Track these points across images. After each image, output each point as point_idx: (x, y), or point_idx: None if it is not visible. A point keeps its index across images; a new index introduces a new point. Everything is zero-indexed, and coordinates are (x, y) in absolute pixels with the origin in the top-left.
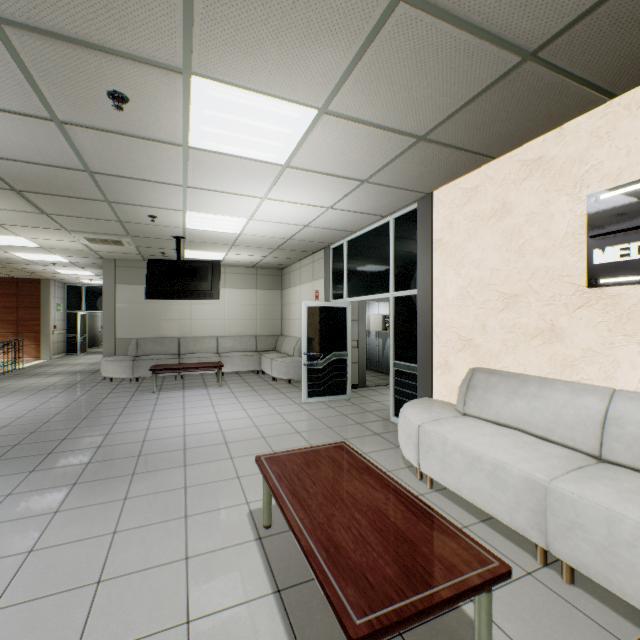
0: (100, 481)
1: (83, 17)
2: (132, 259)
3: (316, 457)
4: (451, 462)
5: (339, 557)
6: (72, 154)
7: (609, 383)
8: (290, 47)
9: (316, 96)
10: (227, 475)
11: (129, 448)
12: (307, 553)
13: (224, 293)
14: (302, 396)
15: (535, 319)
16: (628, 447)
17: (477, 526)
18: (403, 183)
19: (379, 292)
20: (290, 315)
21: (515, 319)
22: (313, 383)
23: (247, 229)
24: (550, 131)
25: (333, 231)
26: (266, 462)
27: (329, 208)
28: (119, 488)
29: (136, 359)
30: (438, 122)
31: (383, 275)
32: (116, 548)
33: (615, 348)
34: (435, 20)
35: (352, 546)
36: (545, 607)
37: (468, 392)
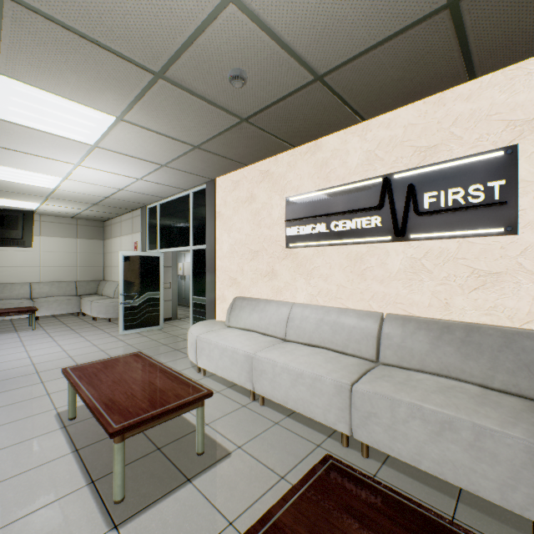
0: None
1: None
2: None
3: (114, 362)
4: (213, 355)
5: (114, 406)
6: None
7: (294, 300)
8: (87, 80)
9: (113, 110)
10: (37, 394)
11: None
12: (92, 408)
13: (39, 241)
14: (119, 329)
15: (266, 266)
16: (295, 331)
17: (225, 390)
18: (193, 170)
19: (183, 245)
20: (112, 262)
21: (257, 266)
22: (129, 318)
23: (63, 186)
24: (272, 157)
25: (147, 195)
26: (71, 370)
27: (139, 179)
28: None
29: None
30: (205, 140)
31: (186, 233)
32: None
33: (296, 281)
34: (185, 92)
35: (125, 400)
36: (245, 418)
37: (231, 312)
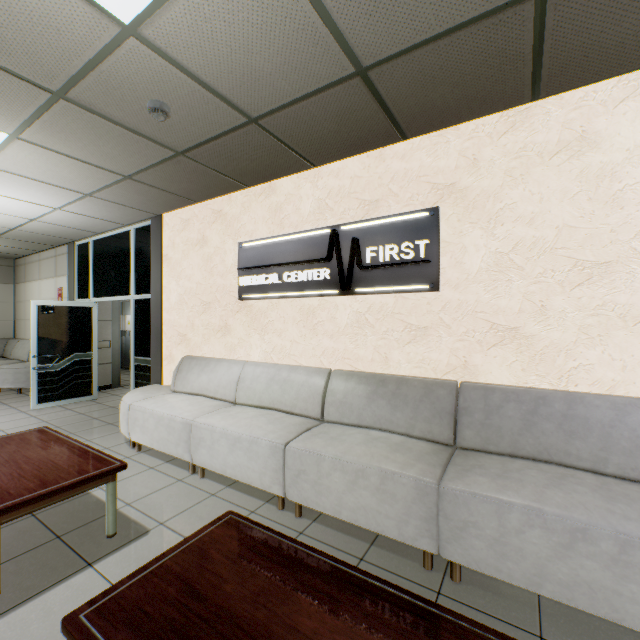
0: None
1: None
2: None
3: (5, 441)
4: (148, 426)
5: None
6: None
7: (249, 358)
8: None
9: (2, 125)
10: None
11: None
12: None
13: None
14: (31, 403)
15: (219, 319)
16: (245, 393)
17: (162, 465)
18: (130, 203)
19: (123, 294)
20: (27, 314)
21: (209, 319)
22: (47, 387)
23: None
24: (225, 195)
25: (73, 229)
26: None
27: (58, 209)
28: None
29: None
30: (137, 171)
31: (126, 279)
32: None
33: (251, 337)
34: (97, 116)
35: (7, 481)
36: (178, 493)
37: (178, 375)
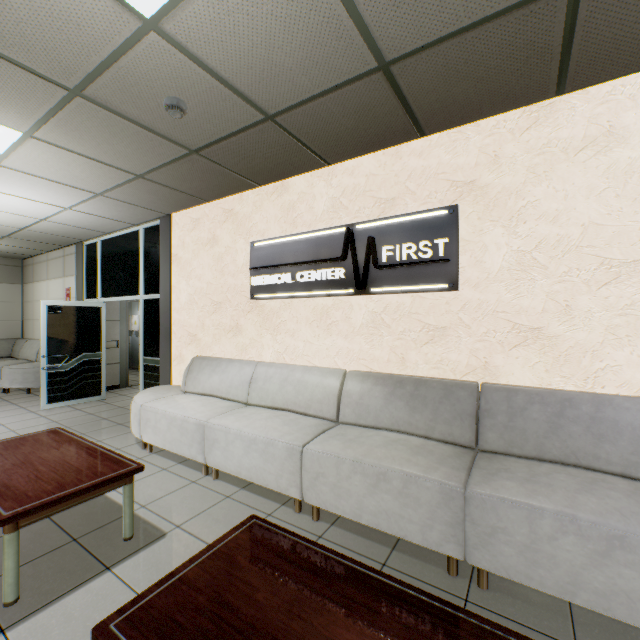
0: None
1: None
2: None
3: (20, 442)
4: (160, 426)
5: (8, 491)
6: None
7: (261, 358)
8: None
9: (17, 124)
10: None
11: None
12: None
13: None
14: (41, 403)
15: (230, 319)
16: (258, 394)
17: (174, 466)
18: (140, 203)
19: (132, 294)
20: (35, 314)
21: (220, 319)
22: (57, 387)
23: None
24: (237, 194)
25: (82, 229)
26: None
27: (68, 208)
28: None
29: None
30: (149, 170)
31: (135, 278)
32: None
33: (263, 337)
34: (113, 114)
35: (25, 484)
36: (192, 495)
37: (188, 375)
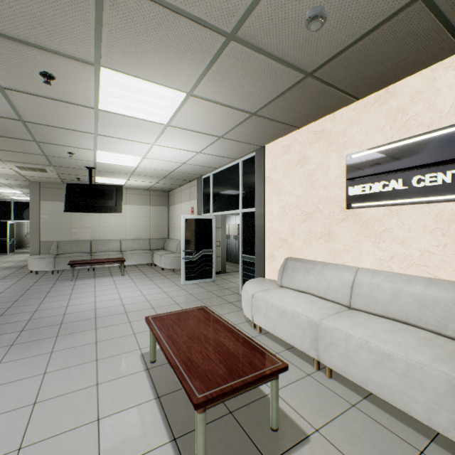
0: (32, 342)
1: (24, 27)
2: (54, 182)
3: (185, 315)
4: (270, 315)
5: (193, 367)
6: (9, 108)
7: (357, 264)
8: (166, 57)
9: (185, 85)
10: (126, 333)
11: (53, 319)
12: (174, 366)
13: (126, 208)
14: (181, 280)
15: (321, 227)
16: (363, 299)
17: (284, 352)
18: (245, 139)
19: (233, 209)
20: (174, 224)
21: (310, 227)
22: (189, 271)
23: (142, 164)
24: (328, 115)
25: (203, 167)
26: (152, 320)
27: (199, 152)
28: (47, 346)
29: (57, 256)
30: (262, 106)
31: (235, 198)
32: (46, 382)
33: (360, 244)
34: (253, 52)
35: (201, 361)
36: (314, 391)
37: (283, 272)
